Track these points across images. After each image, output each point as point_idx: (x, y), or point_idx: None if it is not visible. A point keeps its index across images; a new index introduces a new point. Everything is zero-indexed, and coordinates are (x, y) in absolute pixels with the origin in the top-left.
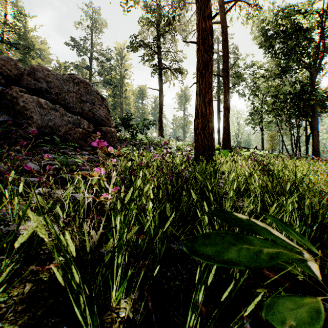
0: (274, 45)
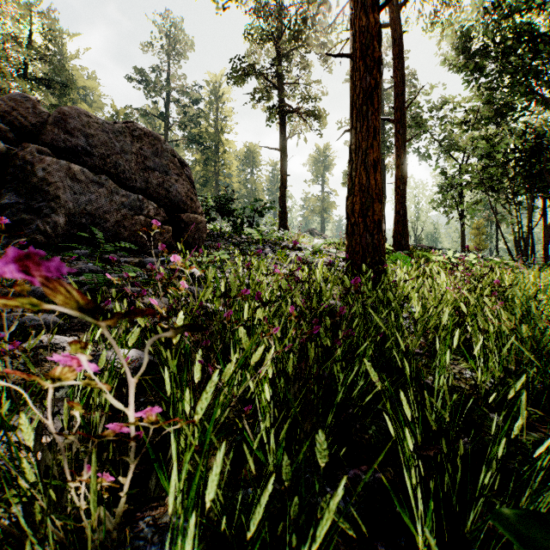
0: (485, 66)
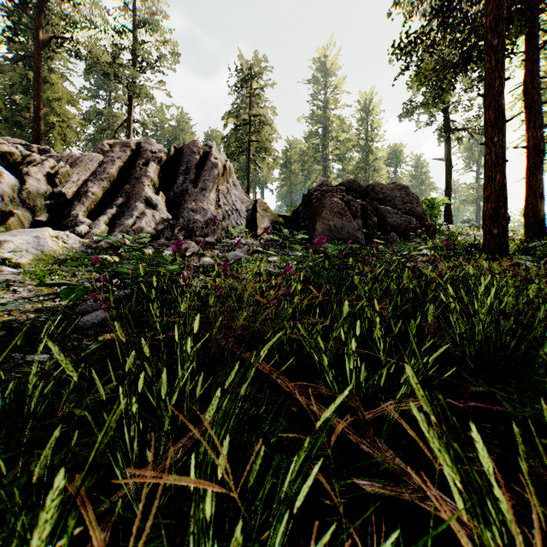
0: None
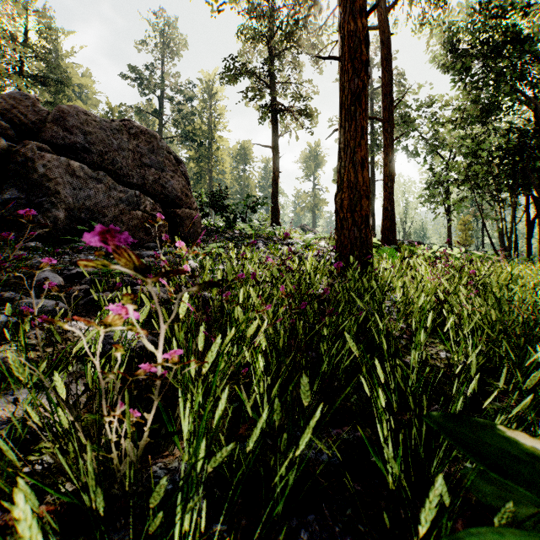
0: (471, 67)
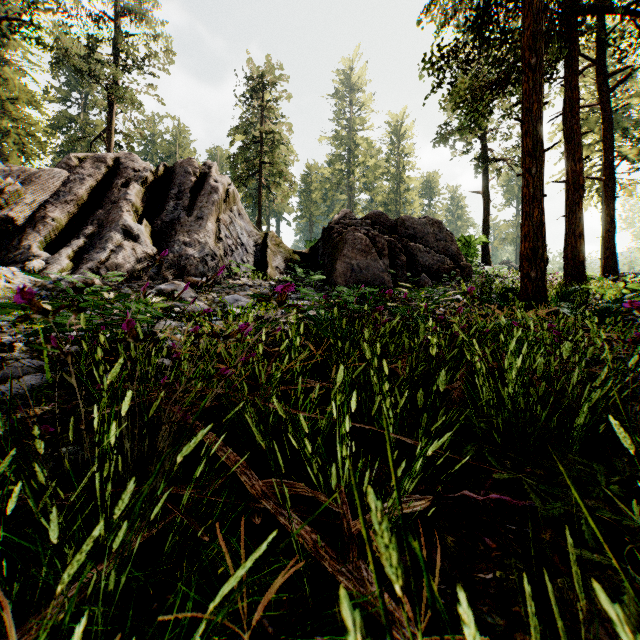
0: None
